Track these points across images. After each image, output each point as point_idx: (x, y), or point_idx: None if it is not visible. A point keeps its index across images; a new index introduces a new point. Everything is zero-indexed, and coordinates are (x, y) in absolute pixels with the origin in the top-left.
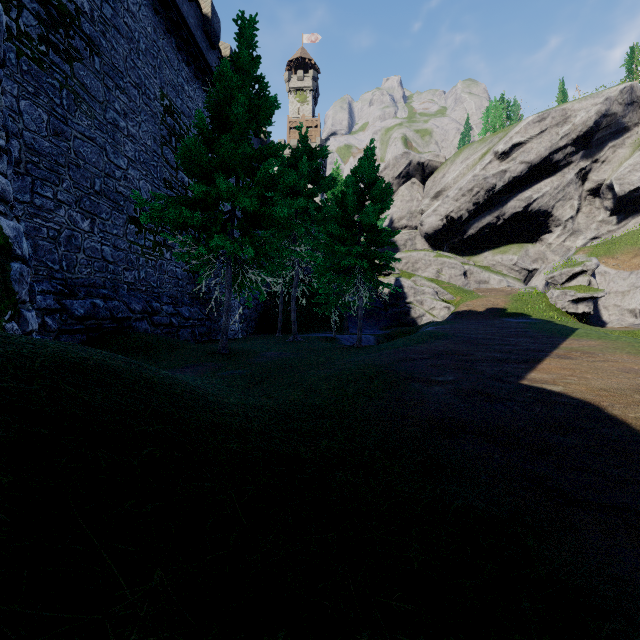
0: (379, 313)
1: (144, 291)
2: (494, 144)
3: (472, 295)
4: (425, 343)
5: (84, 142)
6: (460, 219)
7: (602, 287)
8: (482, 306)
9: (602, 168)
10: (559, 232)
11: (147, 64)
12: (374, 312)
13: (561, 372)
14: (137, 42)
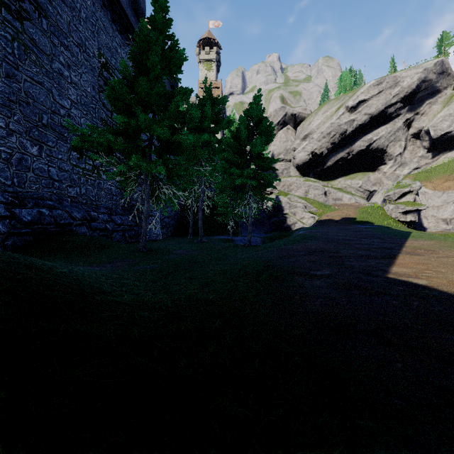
0: (264, 221)
1: (84, 203)
2: (346, 101)
3: (331, 208)
4: (300, 243)
5: (33, 85)
6: (321, 154)
7: (423, 203)
8: (338, 216)
9: (421, 119)
10: (391, 164)
11: (87, 29)
12: (260, 220)
13: (417, 266)
14: (79, 11)
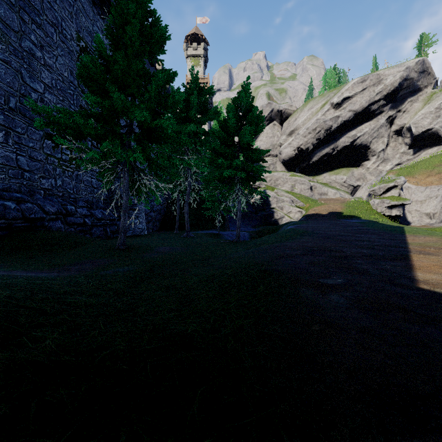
0: (251, 215)
1: (61, 196)
2: (331, 98)
3: (317, 203)
4: (294, 239)
5: None
6: (307, 150)
7: (407, 197)
8: (325, 210)
9: (403, 116)
10: (374, 160)
11: (64, 9)
12: (248, 215)
13: None
14: None
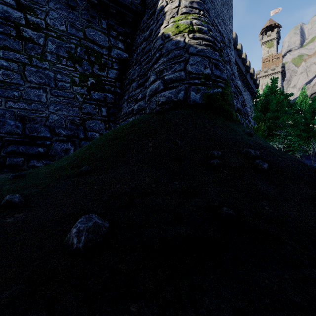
0: None
1: None
2: None
3: None
4: None
5: None
6: None
7: None
8: None
9: None
10: None
11: None
12: None
13: None
14: None
